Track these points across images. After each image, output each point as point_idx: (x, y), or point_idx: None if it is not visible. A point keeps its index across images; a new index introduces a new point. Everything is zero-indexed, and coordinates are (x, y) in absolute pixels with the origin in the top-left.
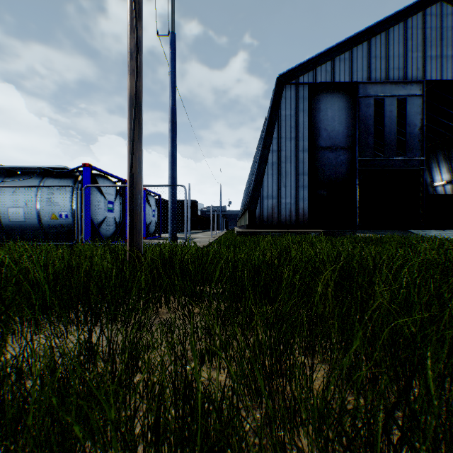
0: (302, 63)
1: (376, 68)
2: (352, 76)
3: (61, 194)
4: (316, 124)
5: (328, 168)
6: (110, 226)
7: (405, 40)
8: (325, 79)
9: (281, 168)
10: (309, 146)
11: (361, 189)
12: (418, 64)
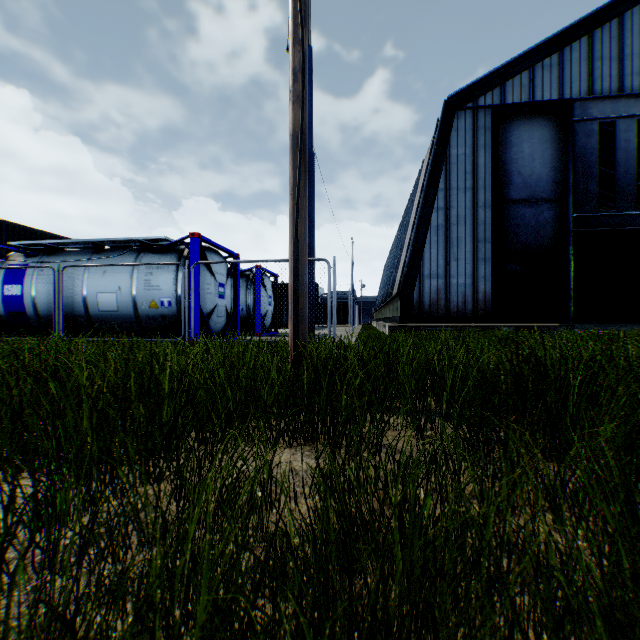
0: (483, 77)
1: (603, 75)
2: (563, 90)
3: (163, 274)
4: (504, 167)
5: (522, 232)
6: (220, 317)
7: None
8: (520, 98)
9: (450, 233)
10: (494, 200)
11: (577, 261)
12: None
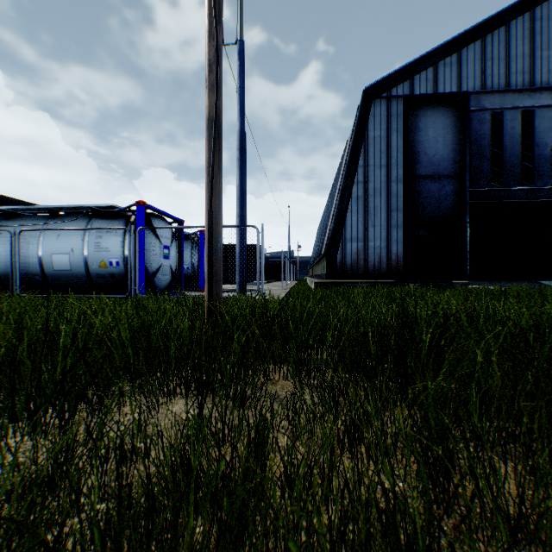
0: (396, 71)
1: (493, 73)
2: (461, 84)
3: (112, 238)
4: (413, 148)
5: (428, 203)
6: (165, 275)
7: (531, 36)
8: (426, 90)
9: (368, 203)
10: (405, 175)
11: (472, 228)
12: (550, 66)
